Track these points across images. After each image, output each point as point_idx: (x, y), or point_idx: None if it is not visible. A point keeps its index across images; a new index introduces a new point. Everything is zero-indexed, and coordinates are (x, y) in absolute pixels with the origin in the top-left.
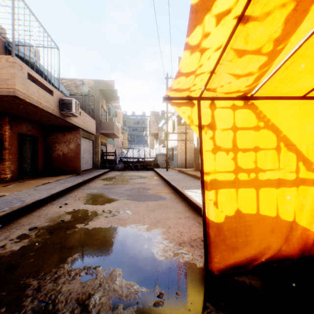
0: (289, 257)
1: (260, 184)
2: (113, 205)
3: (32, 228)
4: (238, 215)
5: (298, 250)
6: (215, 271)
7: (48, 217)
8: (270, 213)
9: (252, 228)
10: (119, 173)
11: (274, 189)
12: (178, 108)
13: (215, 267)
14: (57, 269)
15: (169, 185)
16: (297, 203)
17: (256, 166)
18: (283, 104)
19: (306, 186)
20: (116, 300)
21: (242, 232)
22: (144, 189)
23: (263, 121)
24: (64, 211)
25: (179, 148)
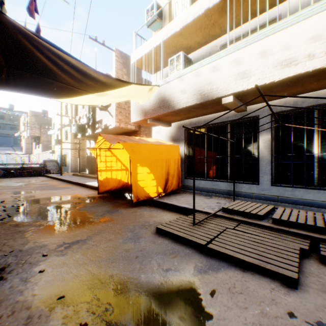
0: (119, 188)
1: (112, 170)
2: (40, 192)
3: (3, 201)
4: (107, 178)
5: (122, 186)
6: (101, 192)
7: (1, 200)
8: (115, 177)
9: (110, 181)
10: (4, 180)
11: (115, 171)
12: (91, 150)
13: (101, 191)
14: (45, 203)
15: (70, 183)
16: (121, 175)
17: (111, 166)
18: (118, 150)
19: (124, 170)
20: (74, 201)
21: (108, 182)
22: (53, 186)
23: (113, 154)
24: (7, 197)
25: (73, 156)
